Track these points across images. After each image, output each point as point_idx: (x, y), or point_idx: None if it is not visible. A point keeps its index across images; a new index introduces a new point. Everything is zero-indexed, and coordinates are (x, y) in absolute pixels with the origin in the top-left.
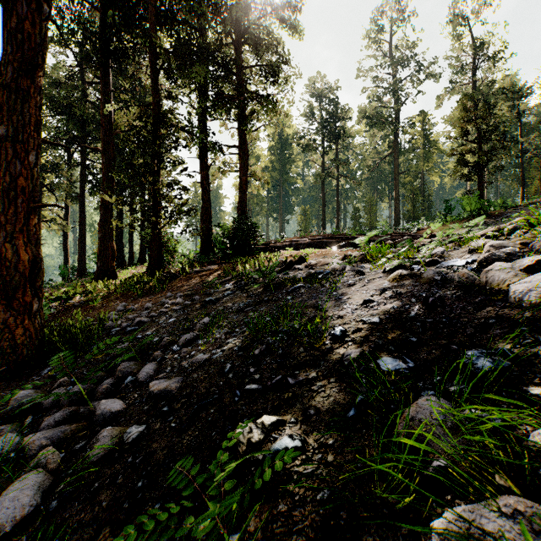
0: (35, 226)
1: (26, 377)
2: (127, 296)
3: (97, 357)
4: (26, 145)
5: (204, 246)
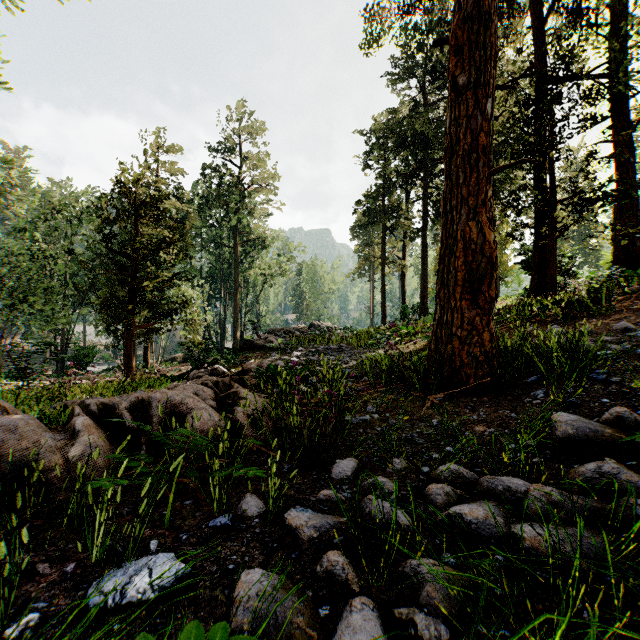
0: (489, 201)
1: (511, 397)
2: (534, 322)
3: (633, 387)
4: (486, 90)
5: (622, 257)
